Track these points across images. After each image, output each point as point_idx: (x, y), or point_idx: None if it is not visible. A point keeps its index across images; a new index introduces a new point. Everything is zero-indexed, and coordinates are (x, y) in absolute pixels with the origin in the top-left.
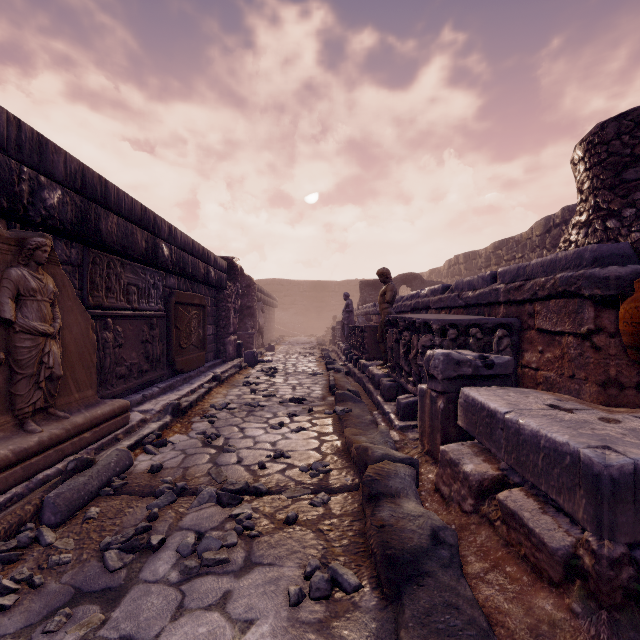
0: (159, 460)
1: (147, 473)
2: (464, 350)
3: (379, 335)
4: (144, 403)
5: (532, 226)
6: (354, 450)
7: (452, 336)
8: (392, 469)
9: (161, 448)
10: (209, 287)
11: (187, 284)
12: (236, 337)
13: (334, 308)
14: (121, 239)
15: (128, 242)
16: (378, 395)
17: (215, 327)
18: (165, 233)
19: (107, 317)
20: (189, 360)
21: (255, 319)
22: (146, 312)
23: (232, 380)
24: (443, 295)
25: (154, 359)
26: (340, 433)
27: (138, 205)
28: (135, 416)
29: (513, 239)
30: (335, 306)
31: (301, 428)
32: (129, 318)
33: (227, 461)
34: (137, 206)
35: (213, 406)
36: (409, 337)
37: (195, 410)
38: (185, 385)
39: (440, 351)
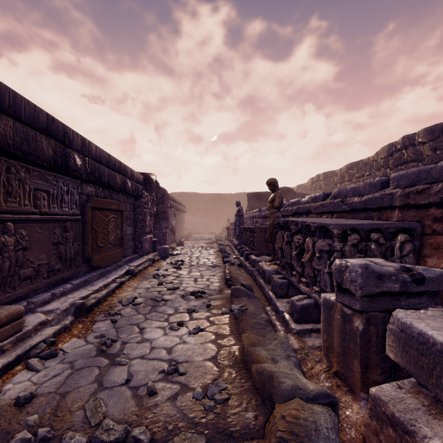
0: (38, 380)
1: (13, 405)
2: (375, 258)
3: (268, 236)
4: (52, 302)
5: (378, 151)
6: (255, 372)
7: (354, 241)
8: (309, 420)
9: (49, 360)
10: (128, 196)
11: (105, 192)
12: (152, 236)
13: (228, 213)
14: (19, 143)
15: (29, 148)
16: (269, 290)
17: (133, 228)
18: (78, 145)
19: (6, 221)
20: (106, 257)
21: (168, 221)
22: (58, 216)
23: (144, 272)
24: (325, 201)
25: (68, 258)
26: (237, 335)
27: (43, 114)
28: (35, 318)
29: (362, 161)
30: (229, 212)
31: (199, 329)
32: (37, 222)
33: (114, 381)
34: (42, 114)
35: (120, 301)
36: (302, 240)
37: (102, 306)
38: (100, 279)
39: (356, 262)
